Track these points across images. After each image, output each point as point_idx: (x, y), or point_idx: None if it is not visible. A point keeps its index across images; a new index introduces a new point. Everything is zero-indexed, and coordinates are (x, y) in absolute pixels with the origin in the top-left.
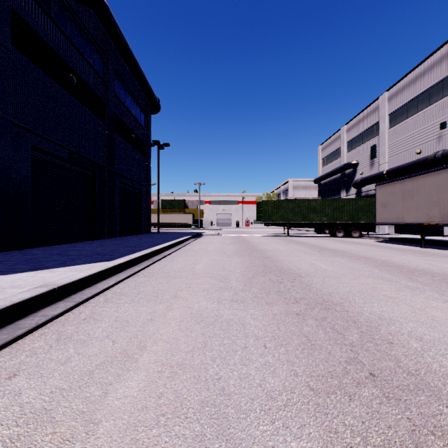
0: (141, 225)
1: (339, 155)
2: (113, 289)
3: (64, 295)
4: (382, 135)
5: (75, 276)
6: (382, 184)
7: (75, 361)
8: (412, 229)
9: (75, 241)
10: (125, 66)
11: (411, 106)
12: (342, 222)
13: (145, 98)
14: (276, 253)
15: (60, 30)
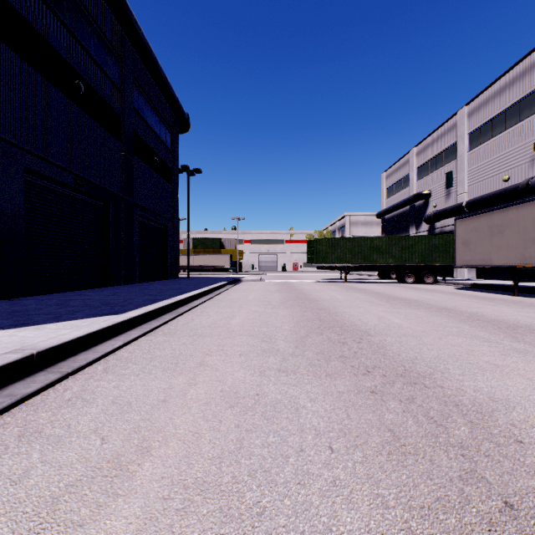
0: (166, 268)
1: (408, 183)
2: (118, 353)
3: (47, 363)
4: (461, 159)
5: (66, 336)
6: (463, 217)
7: (35, 477)
8: (498, 274)
9: (83, 288)
10: (147, 74)
11: (496, 122)
12: (413, 264)
13: (171, 113)
14: (333, 303)
15: (63, 24)
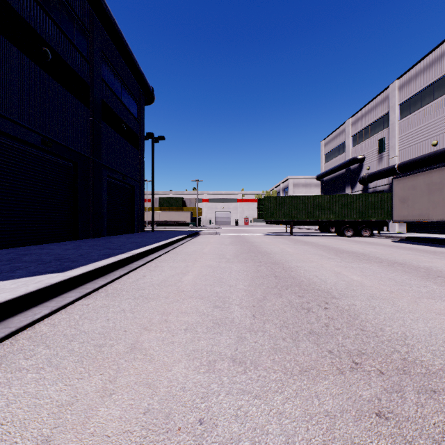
0: (133, 223)
1: (344, 149)
2: (38, 326)
3: None
4: (392, 127)
5: None
6: (401, 177)
7: None
8: (427, 228)
9: (51, 241)
10: (114, 49)
11: (425, 93)
12: (351, 220)
13: (138, 87)
14: (284, 256)
15: None
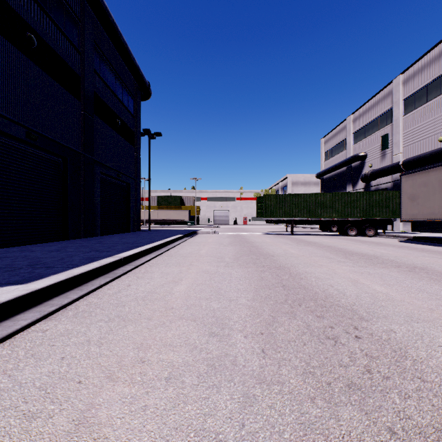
0: (128, 222)
1: (345, 147)
2: None
3: None
4: (396, 122)
5: None
6: (410, 173)
7: None
8: (433, 227)
9: (38, 241)
10: (108, 41)
11: (432, 87)
12: (355, 218)
13: (133, 81)
14: (289, 259)
15: None
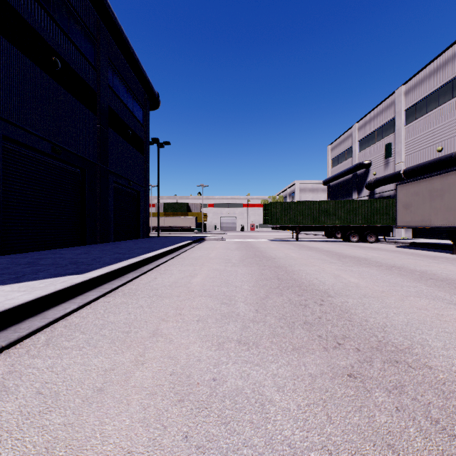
0: (138, 228)
1: (350, 154)
2: (69, 318)
3: None
4: (398, 132)
5: (12, 301)
6: (404, 183)
7: None
8: (432, 234)
9: (60, 246)
10: (120, 56)
11: (431, 99)
12: (356, 225)
13: (143, 92)
14: (288, 260)
15: (41, 5)
